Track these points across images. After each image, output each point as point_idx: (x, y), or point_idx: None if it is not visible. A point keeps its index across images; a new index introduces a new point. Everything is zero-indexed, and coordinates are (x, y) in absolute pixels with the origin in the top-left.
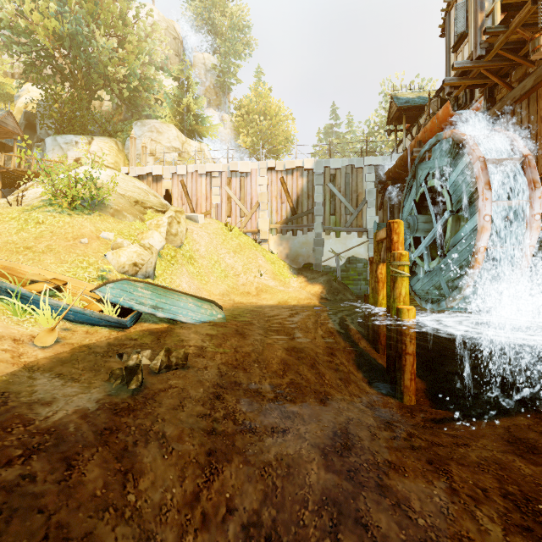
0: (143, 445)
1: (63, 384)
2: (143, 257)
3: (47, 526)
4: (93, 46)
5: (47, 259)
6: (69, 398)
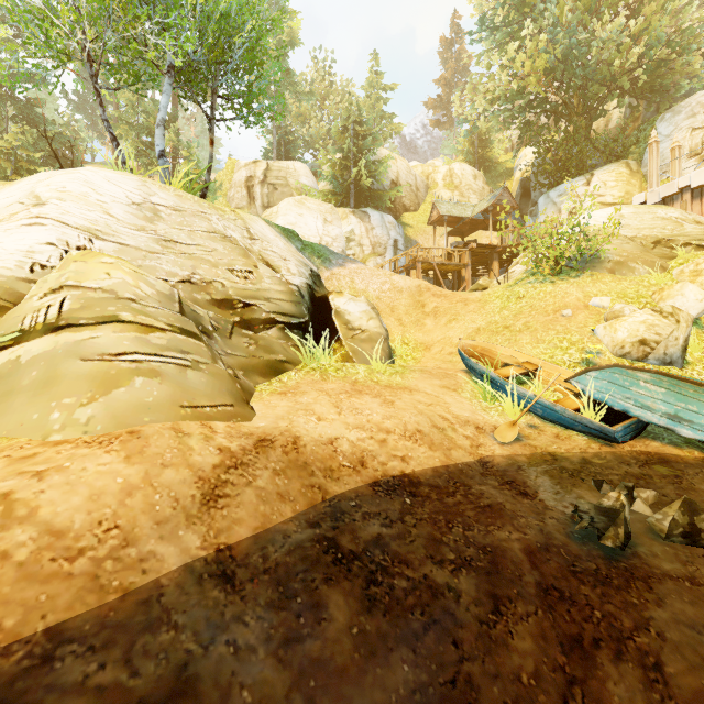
0: (610, 655)
1: (513, 495)
2: (658, 330)
3: (457, 669)
4: (592, 49)
5: (523, 339)
6: (515, 517)
